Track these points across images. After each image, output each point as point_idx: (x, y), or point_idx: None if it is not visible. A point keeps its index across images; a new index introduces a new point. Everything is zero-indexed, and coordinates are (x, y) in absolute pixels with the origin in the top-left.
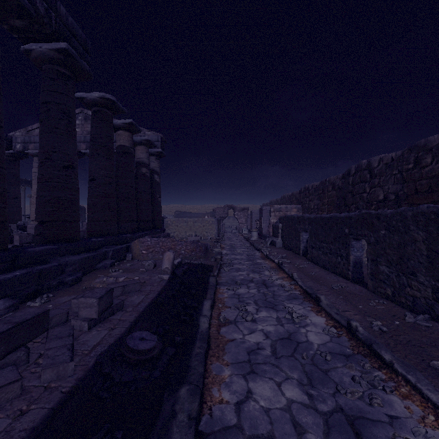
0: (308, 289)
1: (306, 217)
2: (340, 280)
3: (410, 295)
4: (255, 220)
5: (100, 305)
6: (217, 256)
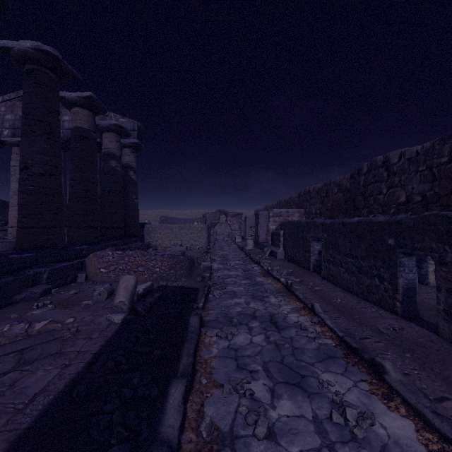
0: (349, 339)
1: (320, 222)
2: (384, 315)
3: None
4: (250, 226)
5: None
6: (204, 273)
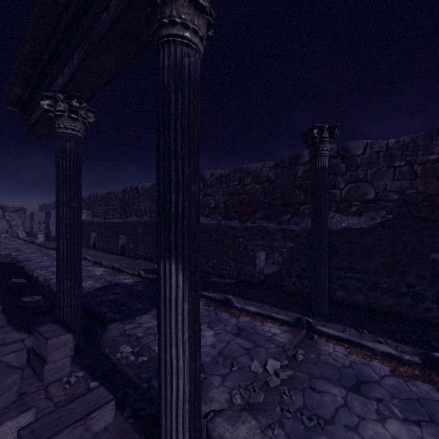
0: (96, 261)
1: (95, 221)
2: (114, 256)
3: (138, 254)
4: (39, 222)
5: None
6: (12, 256)
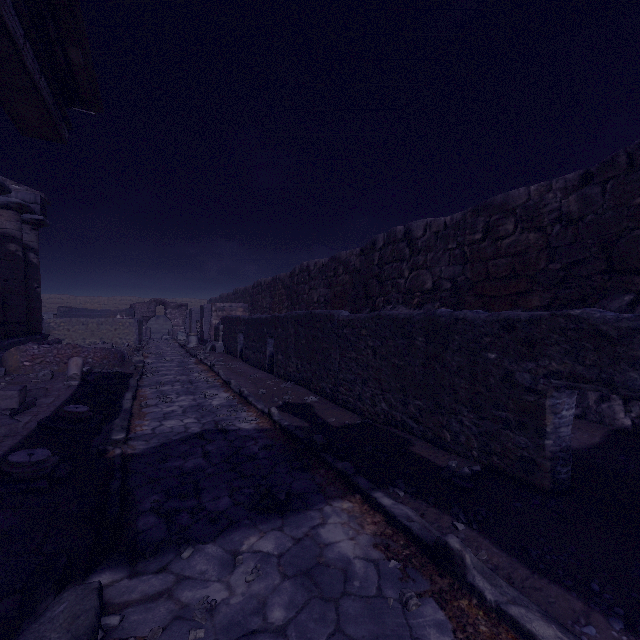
0: (226, 379)
1: (242, 318)
2: (259, 372)
3: (289, 372)
4: (196, 321)
5: (20, 397)
6: (138, 364)
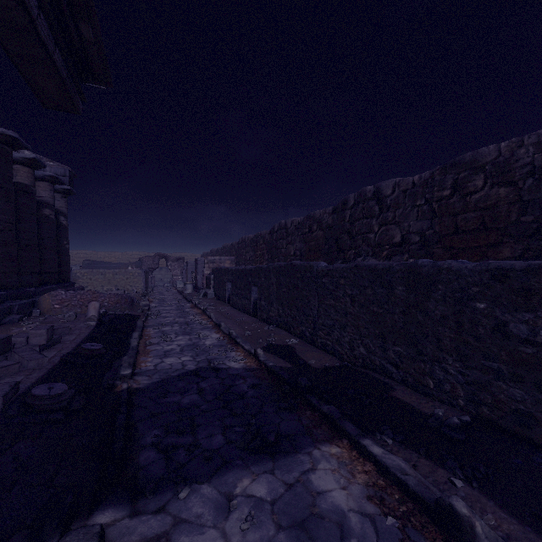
0: (217, 322)
1: (230, 269)
2: (245, 316)
3: (271, 316)
4: (191, 272)
5: (48, 335)
6: (144, 307)
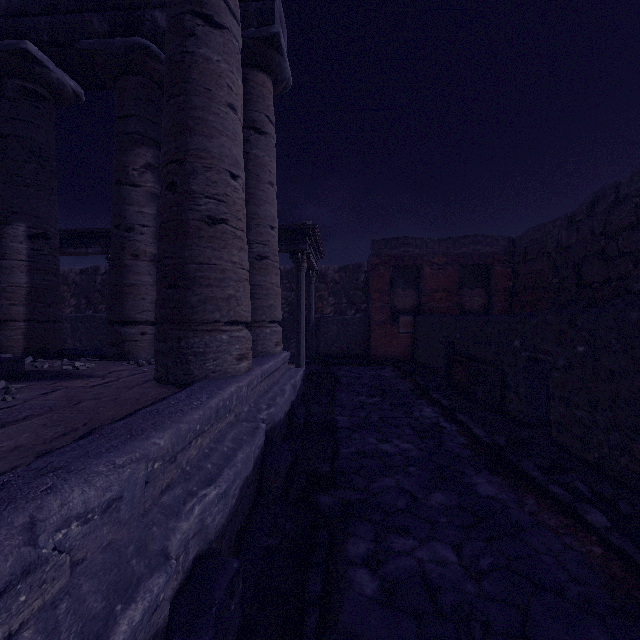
0: None
1: None
2: None
3: None
4: None
5: None
6: None
